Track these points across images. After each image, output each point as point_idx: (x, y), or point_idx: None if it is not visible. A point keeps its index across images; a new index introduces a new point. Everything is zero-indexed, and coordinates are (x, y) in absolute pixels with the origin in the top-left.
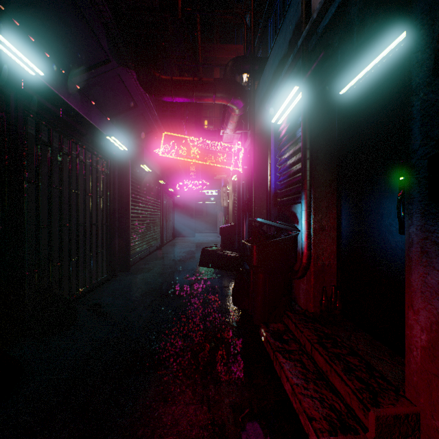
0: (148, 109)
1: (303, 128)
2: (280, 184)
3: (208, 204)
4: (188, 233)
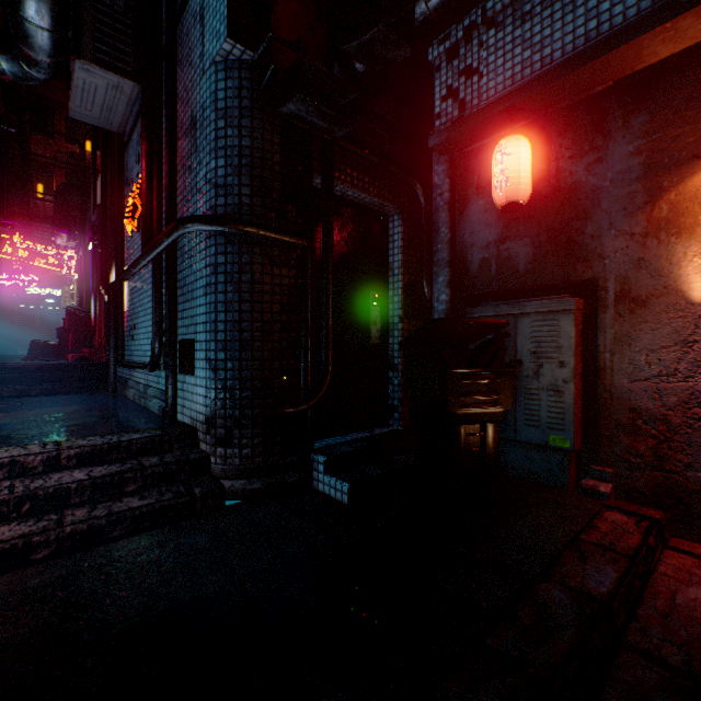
0: None
1: (93, 264)
2: None
3: (47, 310)
4: (6, 349)
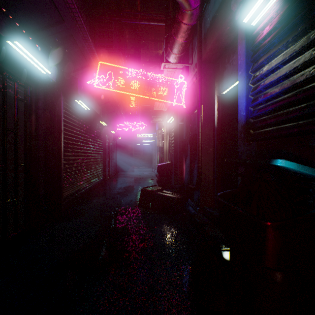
0: (79, 30)
1: None
2: (255, 110)
3: (145, 146)
4: (129, 169)
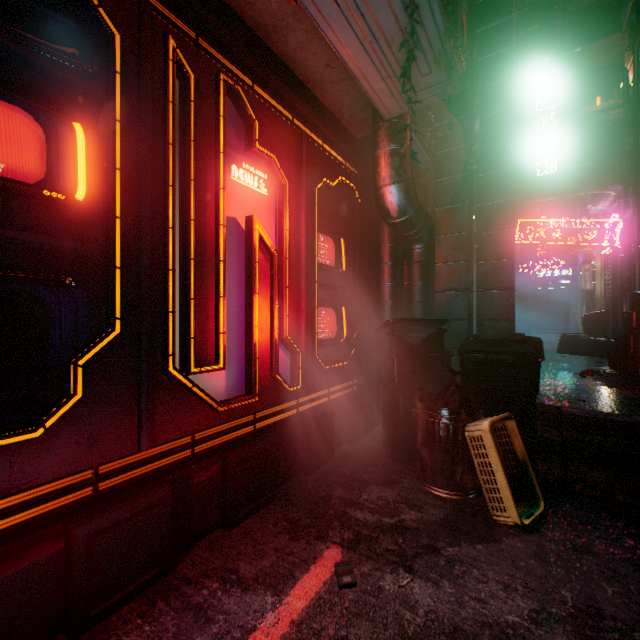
0: None
1: None
2: None
3: (550, 291)
4: (520, 331)
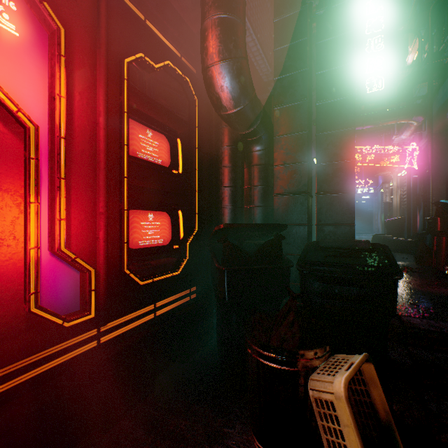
0: None
1: None
2: None
3: (359, 203)
4: None
